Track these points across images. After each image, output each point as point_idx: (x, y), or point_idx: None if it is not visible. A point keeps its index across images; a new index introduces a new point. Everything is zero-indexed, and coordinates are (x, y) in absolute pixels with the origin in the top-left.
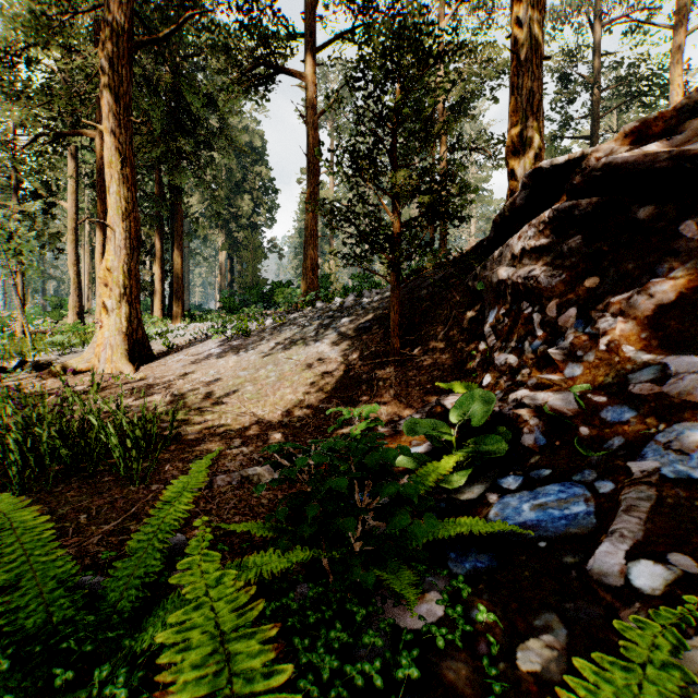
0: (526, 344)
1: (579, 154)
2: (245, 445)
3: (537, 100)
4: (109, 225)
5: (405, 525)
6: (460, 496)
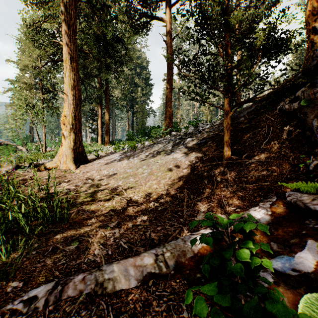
0: None
1: None
2: (119, 226)
3: None
4: (65, 93)
5: None
6: None
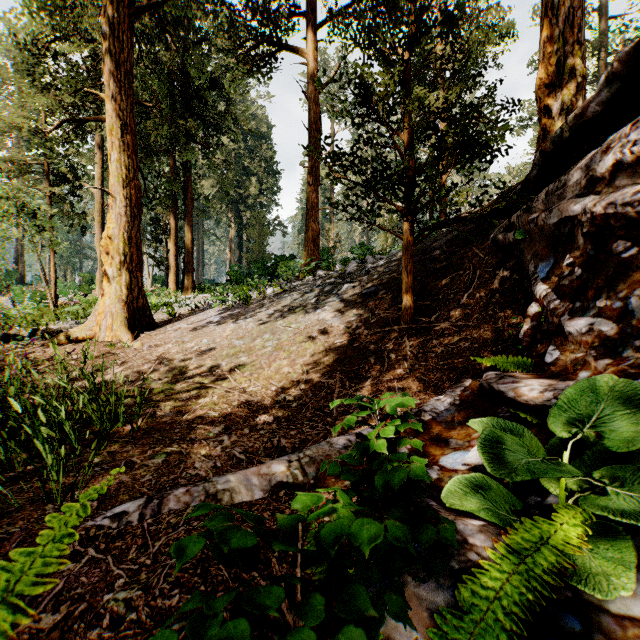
0: (632, 301)
1: None
2: (228, 432)
3: (578, 19)
4: (110, 192)
5: None
6: (606, 600)
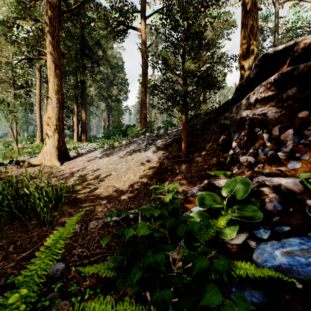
0: (259, 150)
1: (292, 42)
2: (109, 203)
3: (255, 30)
4: (49, 96)
5: (217, 303)
6: (230, 241)
